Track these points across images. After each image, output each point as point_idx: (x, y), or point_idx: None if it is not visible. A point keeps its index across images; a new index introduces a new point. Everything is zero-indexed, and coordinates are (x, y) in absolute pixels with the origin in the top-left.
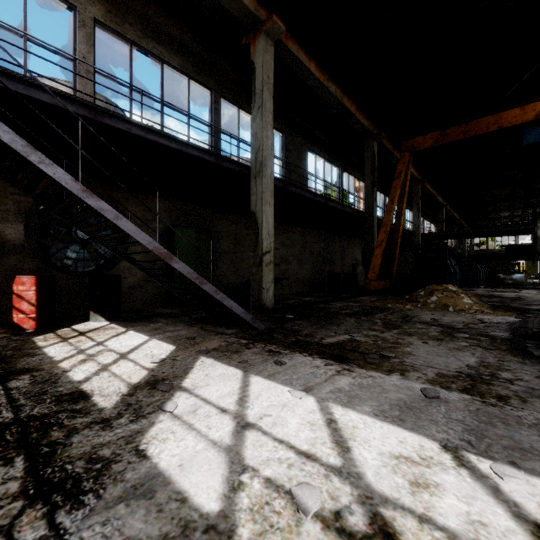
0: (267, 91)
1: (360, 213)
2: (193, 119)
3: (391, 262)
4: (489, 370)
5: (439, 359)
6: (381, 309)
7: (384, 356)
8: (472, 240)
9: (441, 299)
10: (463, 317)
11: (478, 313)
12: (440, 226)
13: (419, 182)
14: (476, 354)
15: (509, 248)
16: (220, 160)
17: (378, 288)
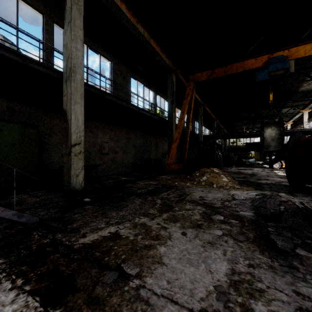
0: (77, 10)
1: (165, 120)
2: (23, 33)
3: (183, 152)
4: (241, 299)
5: (187, 271)
6: (169, 187)
7: (125, 273)
8: (229, 140)
9: (209, 178)
10: (222, 193)
11: (232, 189)
12: (214, 132)
13: (202, 105)
14: (227, 254)
15: (247, 144)
16: (27, 61)
17: (174, 169)
